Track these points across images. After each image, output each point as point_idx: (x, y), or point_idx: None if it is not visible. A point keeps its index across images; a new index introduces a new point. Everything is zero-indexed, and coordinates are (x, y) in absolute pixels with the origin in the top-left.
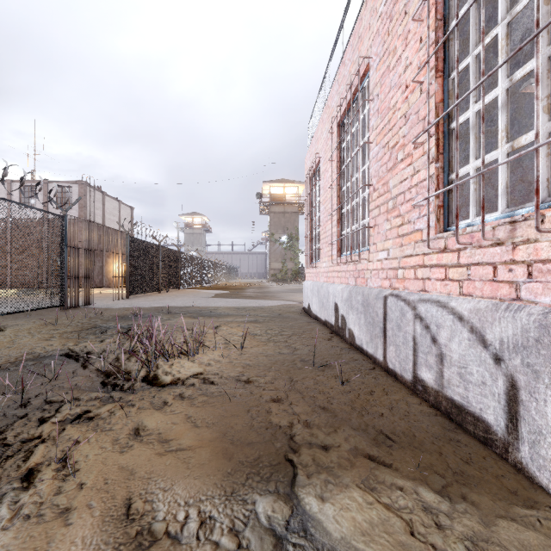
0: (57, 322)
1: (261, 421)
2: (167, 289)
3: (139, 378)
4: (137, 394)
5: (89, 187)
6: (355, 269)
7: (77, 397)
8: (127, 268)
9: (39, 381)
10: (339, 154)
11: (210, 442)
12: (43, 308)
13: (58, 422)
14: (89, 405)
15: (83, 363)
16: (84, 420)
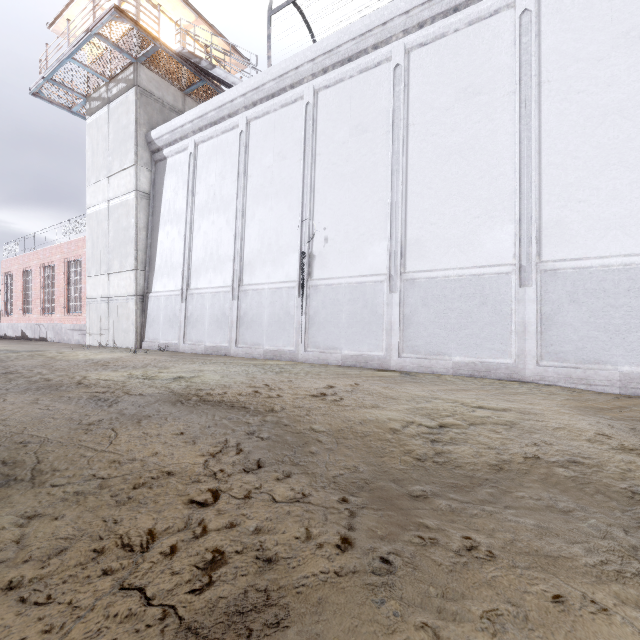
0: None
1: (7, 342)
2: None
3: None
4: None
5: None
6: (29, 319)
7: None
8: None
9: None
10: (24, 281)
11: None
12: None
13: None
14: None
15: None
16: None
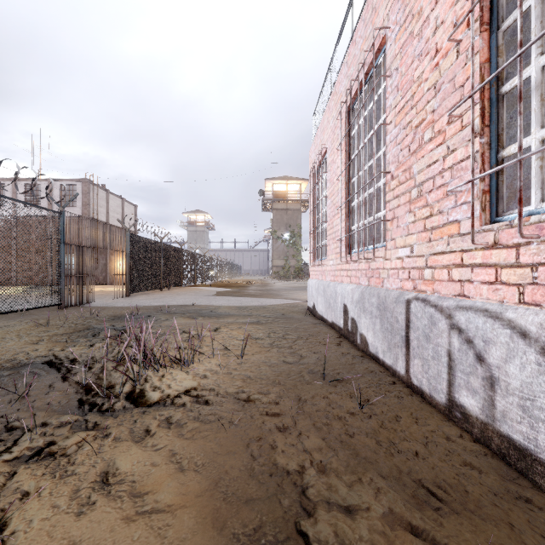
0: (49, 323)
1: (263, 462)
2: (169, 287)
3: (123, 395)
4: (116, 418)
5: (92, 185)
6: (367, 268)
7: (45, 421)
8: (128, 265)
9: (7, 398)
10: (348, 143)
11: (196, 498)
12: (39, 307)
13: (13, 459)
14: (56, 435)
15: (65, 374)
16: (45, 457)
